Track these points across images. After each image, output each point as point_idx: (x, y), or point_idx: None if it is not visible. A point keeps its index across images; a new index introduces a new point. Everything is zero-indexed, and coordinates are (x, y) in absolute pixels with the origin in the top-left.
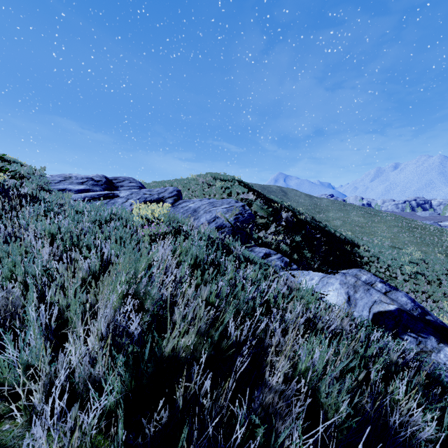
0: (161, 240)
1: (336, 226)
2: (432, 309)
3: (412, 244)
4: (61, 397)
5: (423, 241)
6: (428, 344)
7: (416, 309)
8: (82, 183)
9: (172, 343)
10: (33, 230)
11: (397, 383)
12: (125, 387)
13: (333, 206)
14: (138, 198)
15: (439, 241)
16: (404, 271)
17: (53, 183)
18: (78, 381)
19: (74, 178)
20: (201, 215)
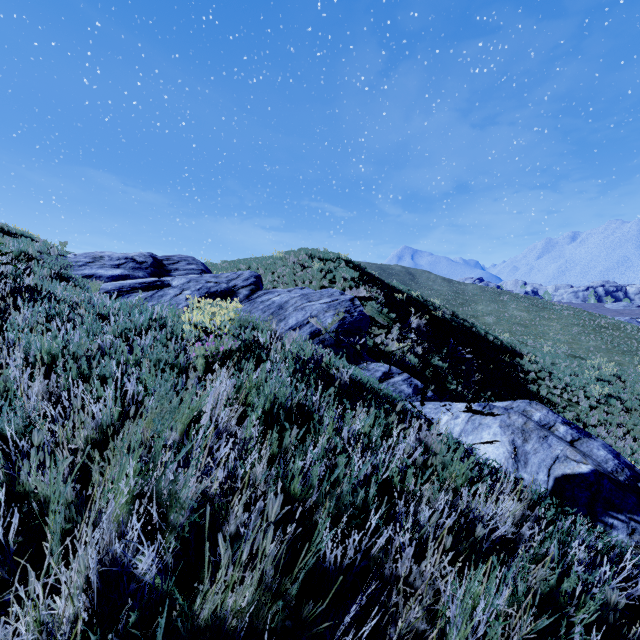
0: (223, 362)
1: (487, 324)
2: (633, 452)
3: (600, 352)
4: None
5: (616, 347)
6: None
7: (622, 469)
8: (118, 266)
9: (213, 602)
10: (21, 351)
11: None
12: None
13: (483, 295)
14: (199, 288)
15: (639, 348)
16: (590, 393)
17: (76, 267)
18: None
19: (107, 259)
20: (290, 314)
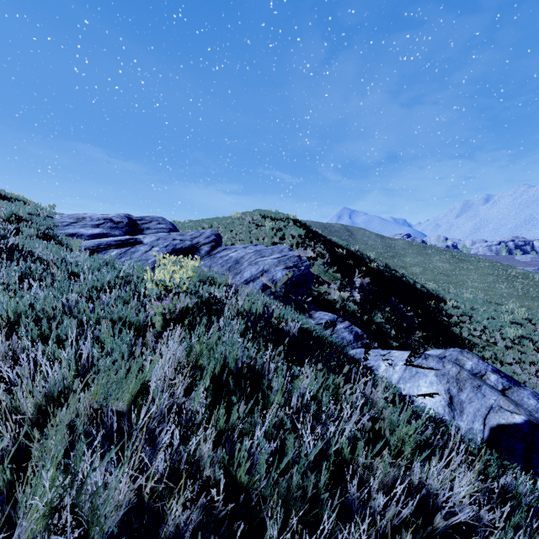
0: (181, 319)
1: (414, 274)
2: None
3: (512, 298)
4: None
5: (525, 294)
6: None
7: None
8: (97, 226)
9: None
10: None
11: None
12: None
13: (411, 248)
14: (166, 245)
15: None
16: (506, 334)
17: (61, 226)
18: None
19: (88, 220)
20: (245, 268)
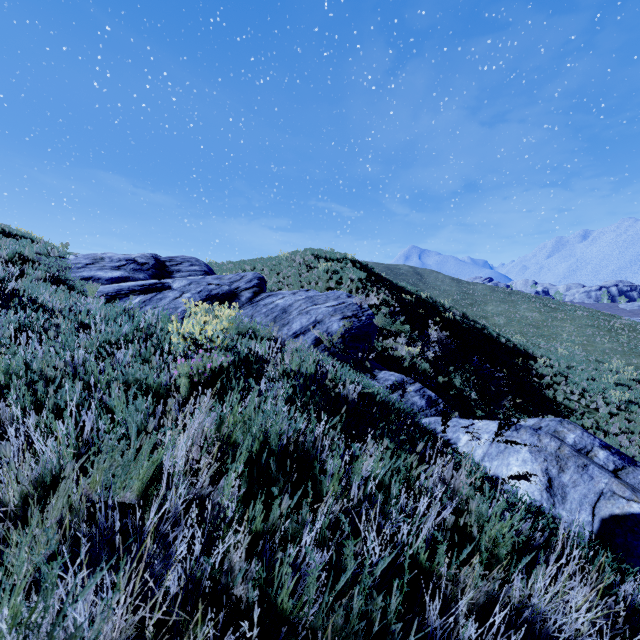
0: (213, 381)
1: (498, 325)
2: None
3: (616, 354)
4: None
5: (633, 350)
6: None
7: None
8: (118, 268)
9: None
10: None
11: None
12: None
13: (493, 295)
14: (199, 291)
15: None
16: (610, 399)
17: (75, 269)
18: None
19: (108, 260)
20: (294, 318)
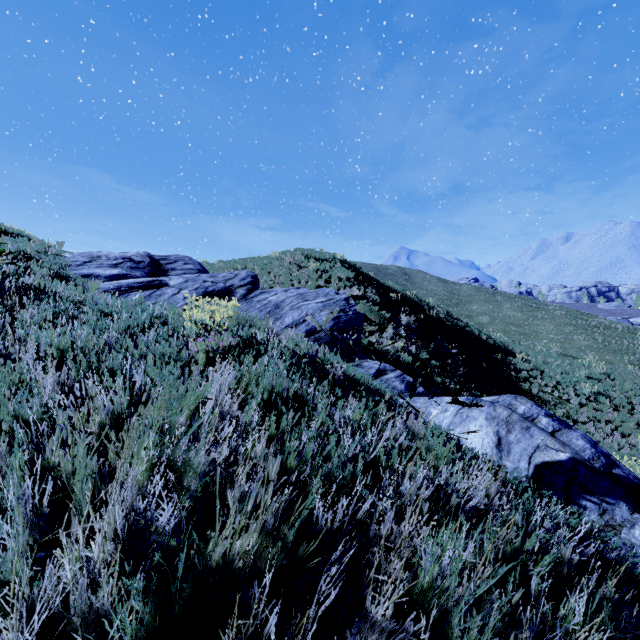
0: (223, 357)
1: (482, 324)
2: (620, 447)
3: (591, 351)
4: (50, 634)
5: (607, 347)
6: (616, 515)
7: (598, 457)
8: (115, 266)
9: (223, 546)
10: (33, 346)
11: (571, 603)
12: (142, 631)
13: (478, 295)
14: (196, 288)
15: (630, 347)
16: (580, 391)
17: (74, 266)
18: (71, 614)
19: (104, 259)
20: (286, 312)
